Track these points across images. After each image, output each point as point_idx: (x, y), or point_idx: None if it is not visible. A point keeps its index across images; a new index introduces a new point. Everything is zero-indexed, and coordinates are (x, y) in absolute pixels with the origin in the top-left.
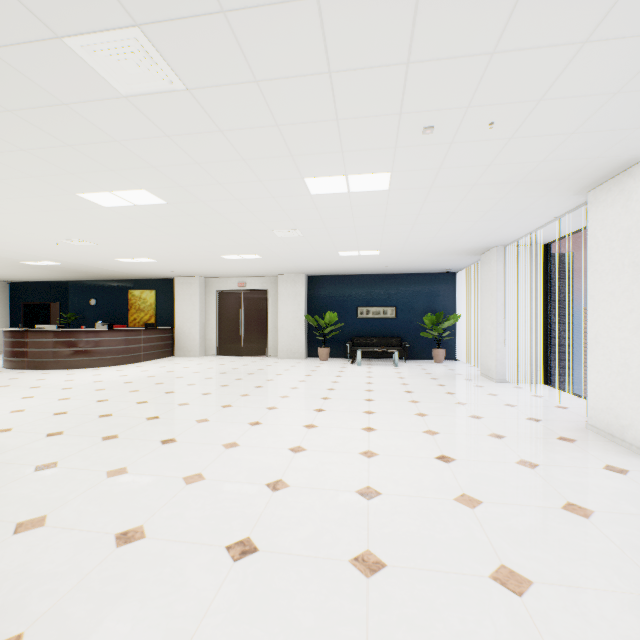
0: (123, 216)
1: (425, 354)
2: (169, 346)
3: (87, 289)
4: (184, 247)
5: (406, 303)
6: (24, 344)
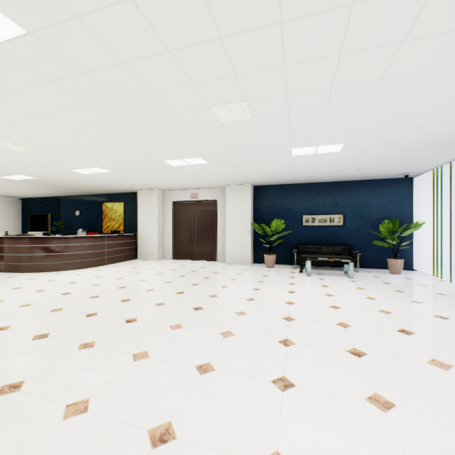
0: (4, 85)
1: (376, 263)
2: (132, 250)
3: (73, 202)
4: (121, 149)
5: (354, 210)
6: (1, 249)
